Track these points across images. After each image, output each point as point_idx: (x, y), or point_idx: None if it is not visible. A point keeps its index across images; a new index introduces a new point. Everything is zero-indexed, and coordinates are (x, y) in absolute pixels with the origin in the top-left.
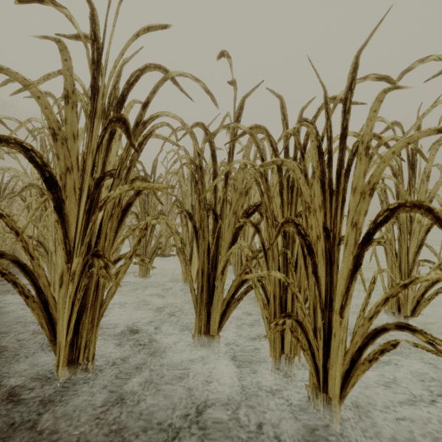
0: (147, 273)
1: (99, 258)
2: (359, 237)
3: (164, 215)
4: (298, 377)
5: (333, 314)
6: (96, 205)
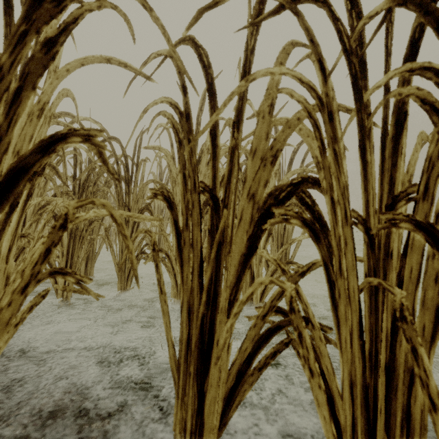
0: (128, 285)
1: None
2: None
3: (149, 210)
4: None
5: None
6: None
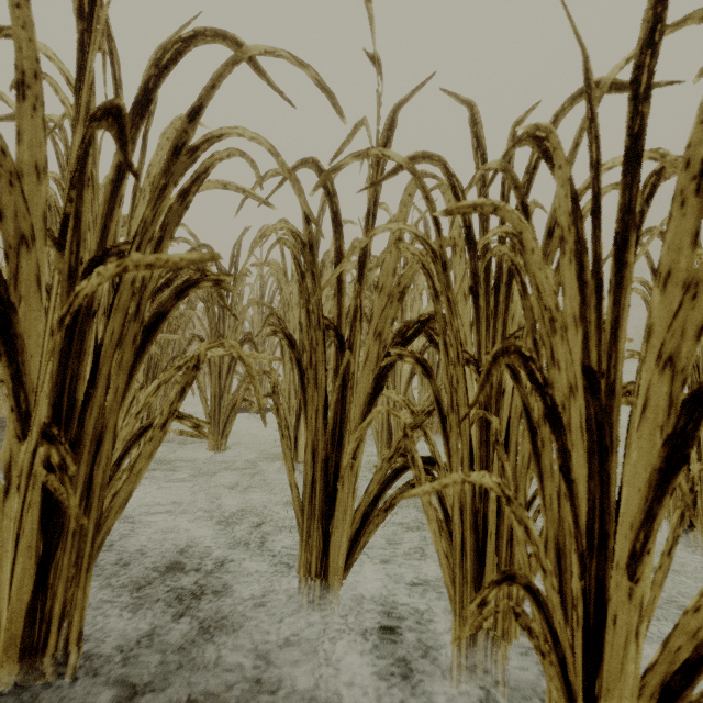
0: (222, 444)
1: (52, 441)
2: (681, 391)
3: (252, 342)
4: (513, 682)
5: (609, 568)
6: (88, 318)
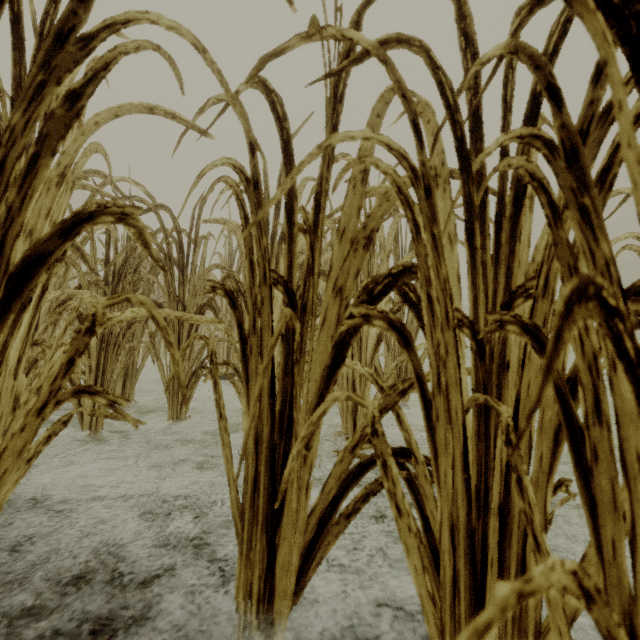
0: (182, 413)
1: None
2: None
3: (212, 307)
4: None
5: None
6: None
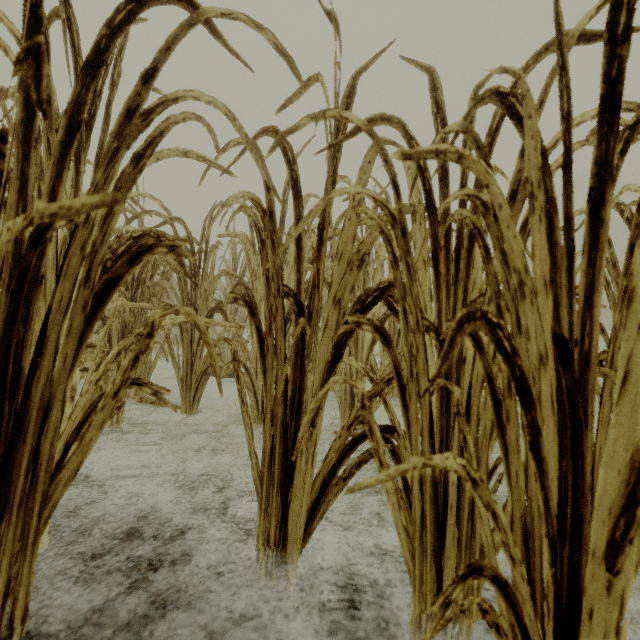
0: (194, 407)
1: None
2: None
3: (222, 310)
4: None
5: (584, 556)
6: (35, 284)
